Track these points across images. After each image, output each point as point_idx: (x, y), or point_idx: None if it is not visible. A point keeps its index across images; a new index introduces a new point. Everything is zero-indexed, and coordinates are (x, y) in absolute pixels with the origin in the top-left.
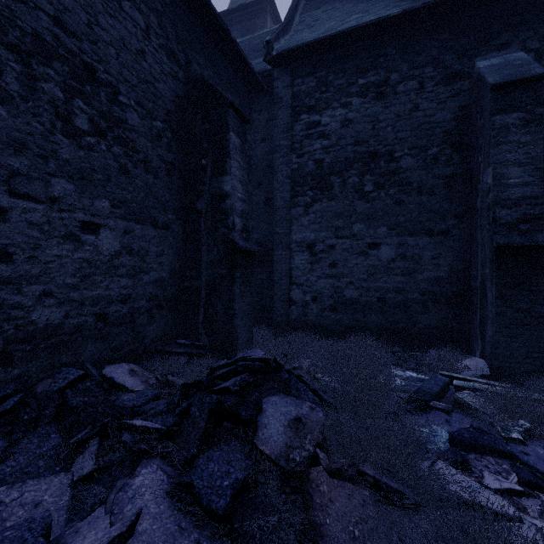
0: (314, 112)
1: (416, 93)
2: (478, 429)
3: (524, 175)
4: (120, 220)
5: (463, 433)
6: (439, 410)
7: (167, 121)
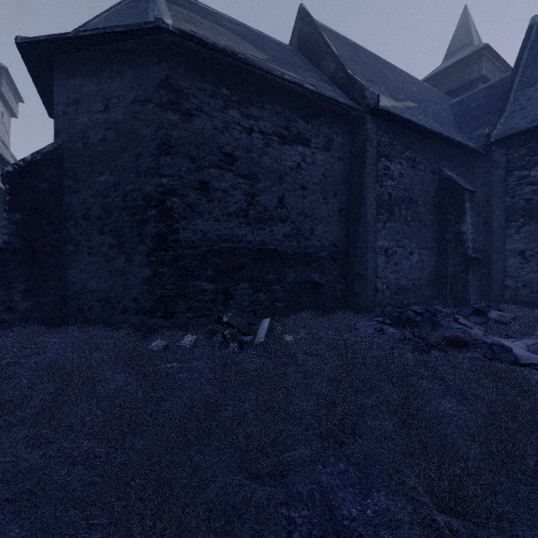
0: (524, 169)
1: None
2: None
3: None
4: (417, 249)
5: None
6: None
7: (431, 203)
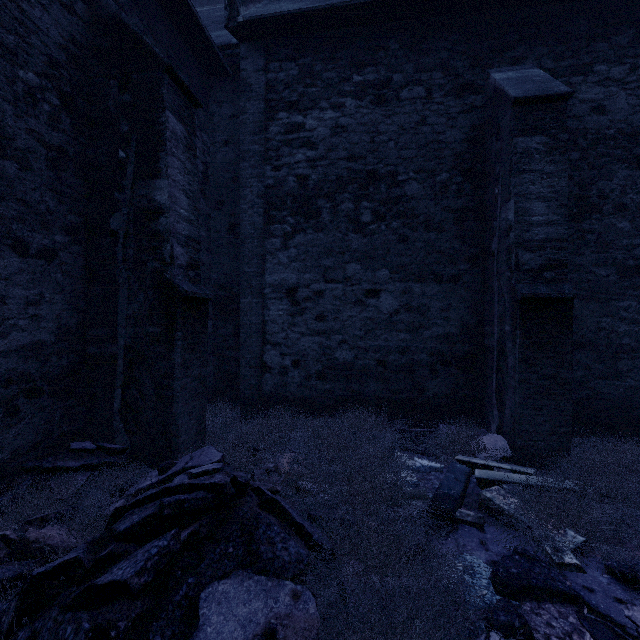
0: (295, 111)
1: (423, 103)
2: (525, 555)
3: (549, 212)
4: None
5: (510, 567)
6: (468, 523)
7: (49, 77)
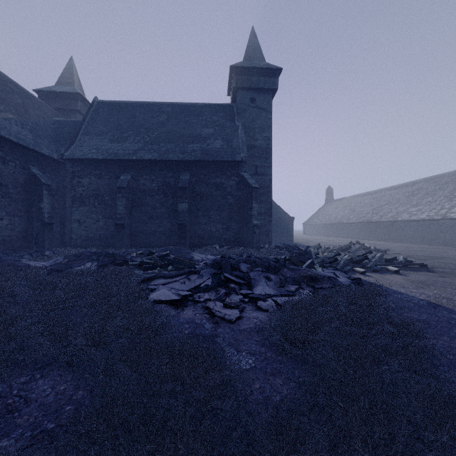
0: (80, 178)
1: (109, 179)
2: None
3: (122, 208)
4: (8, 217)
5: None
6: None
7: (22, 187)
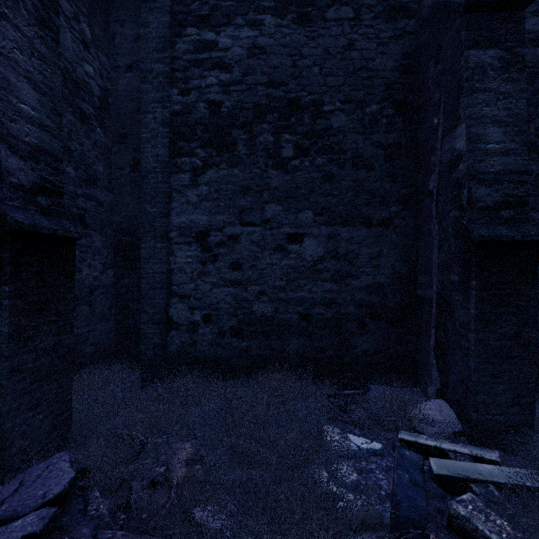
0: (206, 26)
1: (350, 25)
2: None
3: (506, 139)
4: None
5: None
6: None
7: None
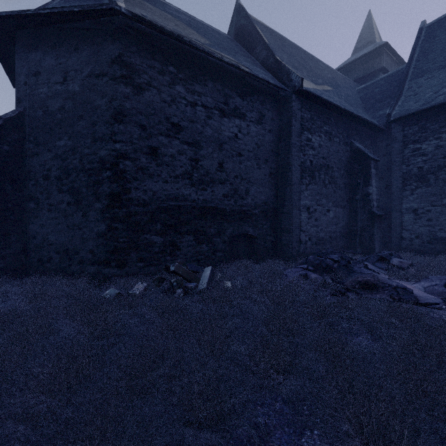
0: (416, 143)
1: None
2: None
3: None
4: (333, 207)
5: None
6: None
7: (344, 169)
